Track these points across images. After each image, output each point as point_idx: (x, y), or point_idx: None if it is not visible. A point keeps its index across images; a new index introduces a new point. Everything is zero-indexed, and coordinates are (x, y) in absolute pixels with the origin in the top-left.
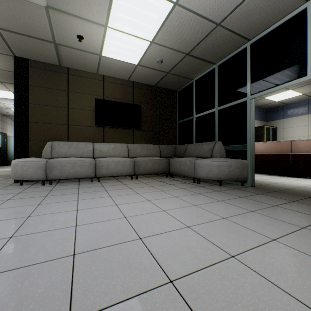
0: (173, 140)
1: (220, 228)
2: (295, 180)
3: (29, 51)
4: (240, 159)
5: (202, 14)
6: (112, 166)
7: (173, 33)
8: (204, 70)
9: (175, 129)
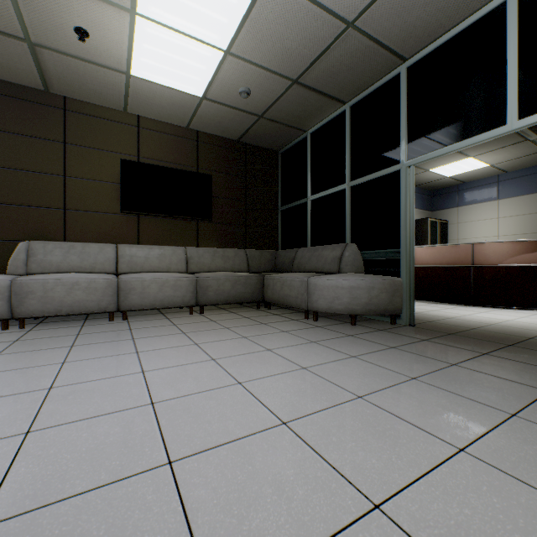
0: (272, 240)
1: (351, 423)
2: (480, 312)
3: None
4: (389, 276)
5: (321, 1)
6: (154, 289)
7: (267, 36)
8: (326, 114)
9: (276, 220)
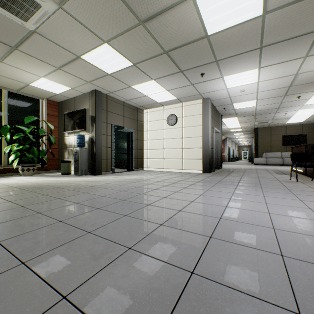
0: None
1: None
2: None
3: (259, 127)
4: None
5: None
6: (290, 161)
7: None
8: None
9: None
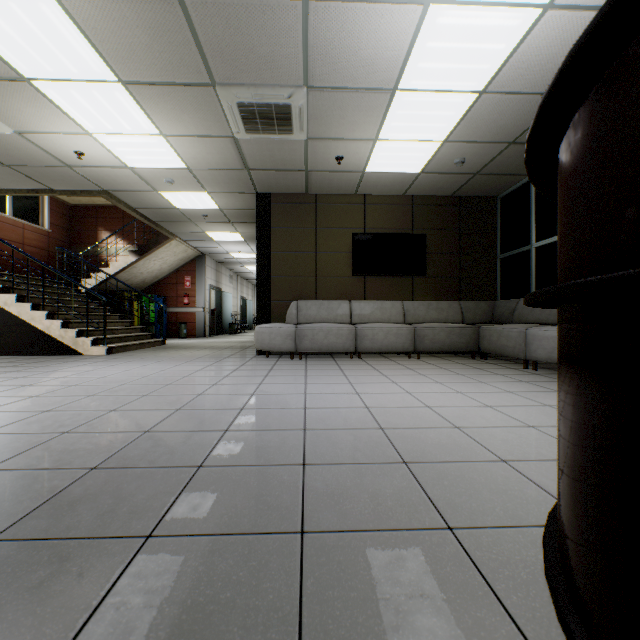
0: (489, 291)
1: (533, 411)
2: None
3: (274, 185)
4: None
5: (532, 91)
6: (380, 336)
7: (481, 123)
8: None
9: (494, 269)
